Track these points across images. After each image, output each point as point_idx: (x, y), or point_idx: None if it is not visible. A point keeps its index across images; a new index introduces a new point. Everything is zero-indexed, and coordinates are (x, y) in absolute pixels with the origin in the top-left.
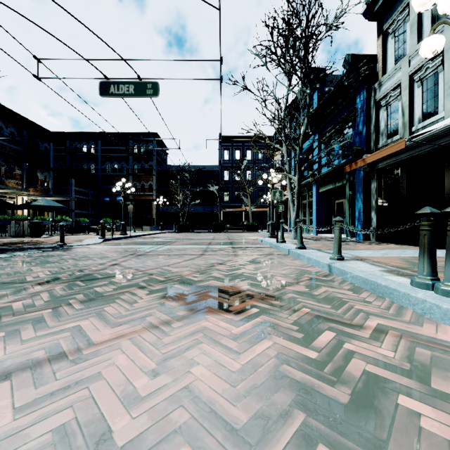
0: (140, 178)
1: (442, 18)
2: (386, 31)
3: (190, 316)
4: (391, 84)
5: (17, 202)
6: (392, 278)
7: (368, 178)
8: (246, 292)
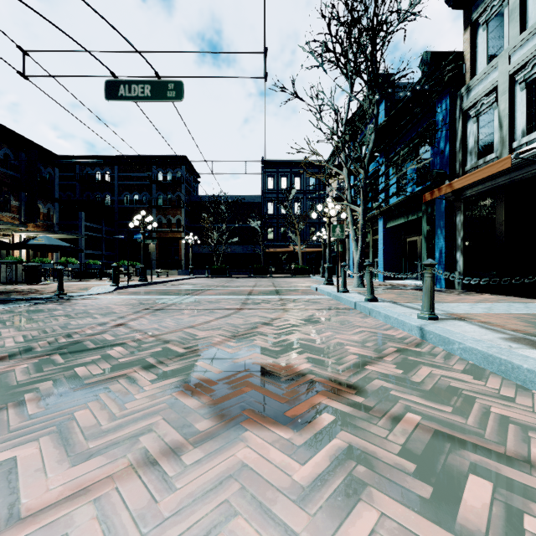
0: (165, 211)
1: None
2: (475, 21)
3: (218, 432)
4: (483, 88)
5: (13, 240)
6: (531, 354)
7: (452, 210)
8: (307, 377)
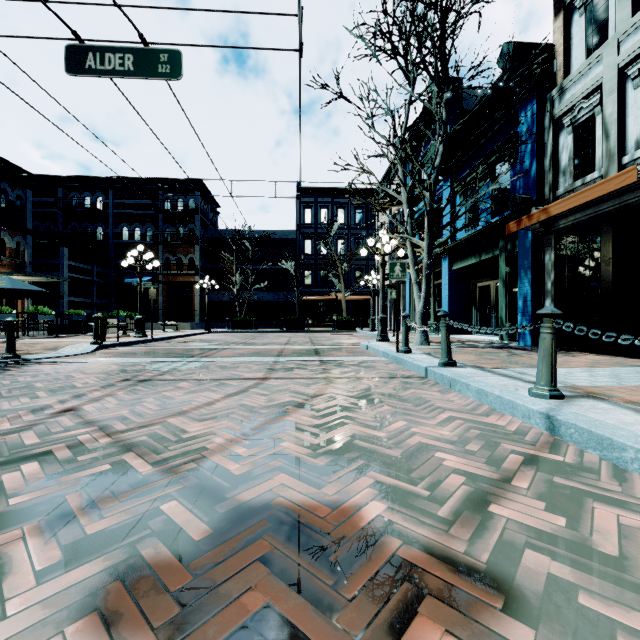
0: (175, 248)
1: None
2: (570, 5)
3: None
4: (583, 88)
5: None
6: None
7: (540, 246)
8: (385, 547)
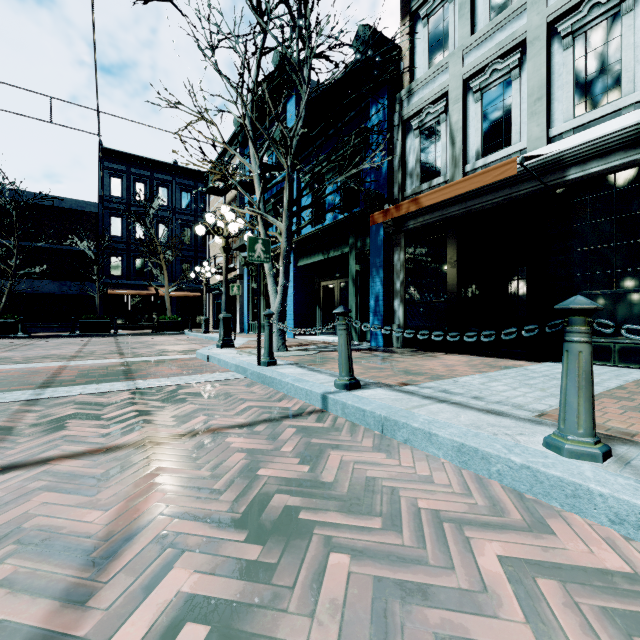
0: None
1: (508, 2)
2: (414, 13)
3: None
4: (431, 93)
5: None
6: None
7: (390, 245)
8: None
